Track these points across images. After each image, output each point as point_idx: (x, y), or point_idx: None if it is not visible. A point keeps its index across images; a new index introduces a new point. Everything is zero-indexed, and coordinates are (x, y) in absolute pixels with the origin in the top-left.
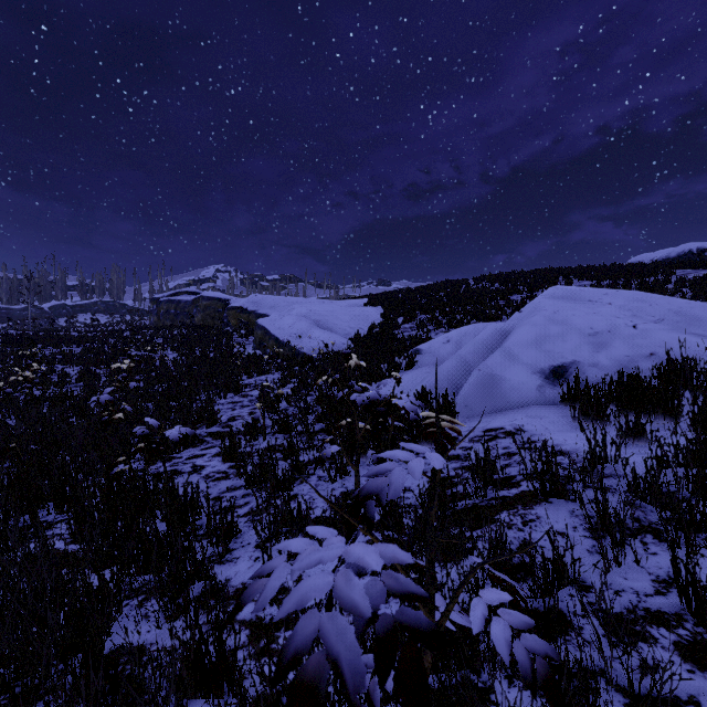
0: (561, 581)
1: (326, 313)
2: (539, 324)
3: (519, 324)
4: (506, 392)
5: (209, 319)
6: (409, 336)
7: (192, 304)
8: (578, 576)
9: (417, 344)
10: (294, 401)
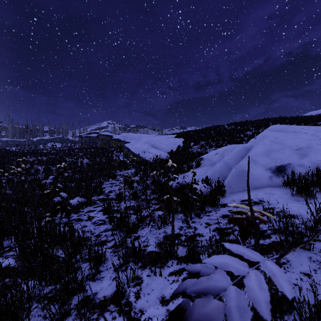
0: (320, 318)
1: (157, 141)
2: (267, 144)
3: (256, 144)
4: (251, 180)
5: (104, 144)
6: (196, 151)
7: (96, 138)
8: None
9: (200, 155)
10: (140, 183)
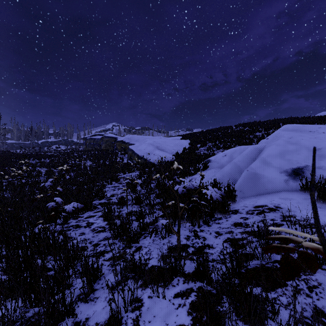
0: None
1: (162, 142)
2: (281, 144)
3: (268, 145)
4: (265, 183)
5: (108, 147)
6: (203, 153)
7: (101, 140)
8: None
9: (207, 157)
10: (144, 186)
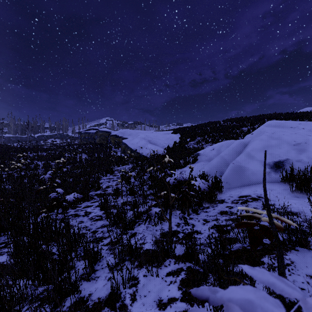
0: None
1: (153, 137)
2: (264, 139)
3: (252, 140)
4: (249, 175)
5: (102, 140)
6: (193, 147)
7: (95, 134)
8: None
9: (197, 151)
10: (137, 178)
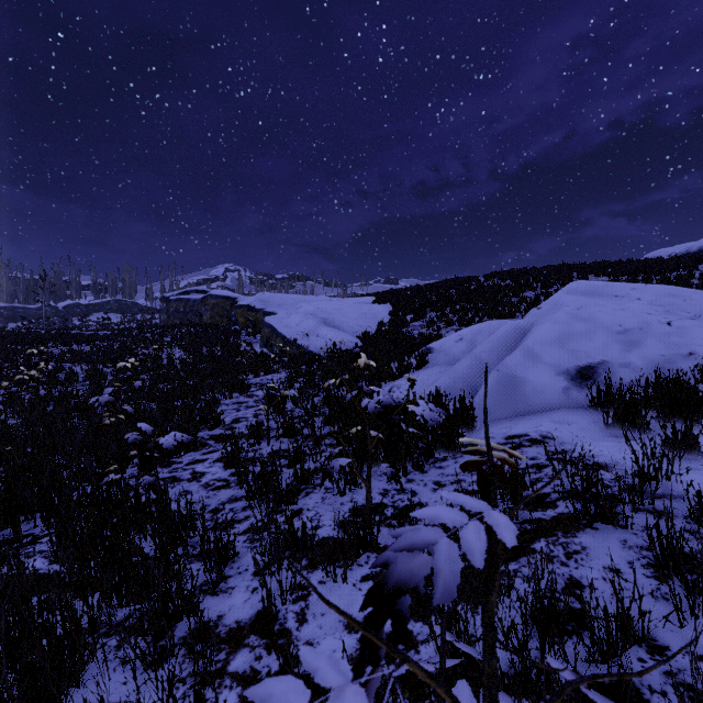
0: (627, 640)
1: (334, 311)
2: (562, 321)
3: (539, 321)
4: (528, 395)
5: (217, 318)
6: (419, 334)
7: (201, 302)
8: (647, 632)
9: (427, 342)
10: (300, 402)
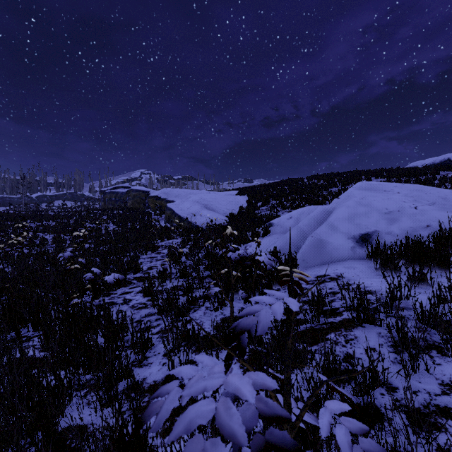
0: (375, 384)
1: (211, 199)
2: (351, 206)
3: (338, 206)
4: (330, 251)
5: (136, 204)
6: (265, 214)
7: (126, 194)
8: (386, 380)
9: (270, 219)
10: (190, 257)
